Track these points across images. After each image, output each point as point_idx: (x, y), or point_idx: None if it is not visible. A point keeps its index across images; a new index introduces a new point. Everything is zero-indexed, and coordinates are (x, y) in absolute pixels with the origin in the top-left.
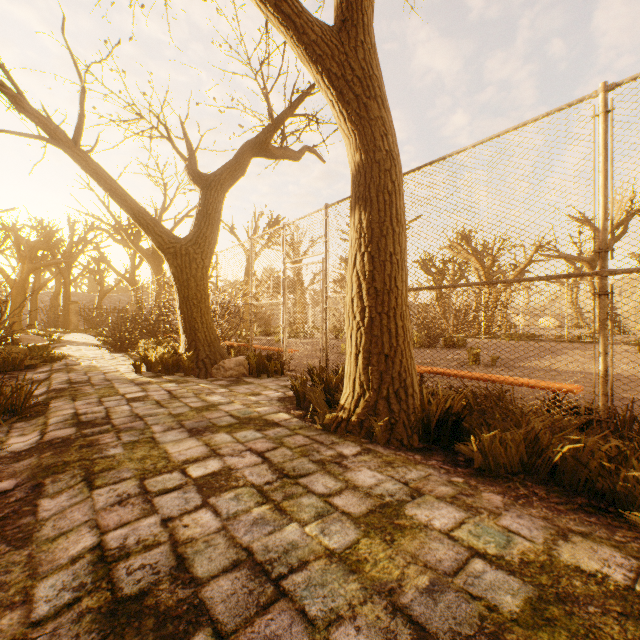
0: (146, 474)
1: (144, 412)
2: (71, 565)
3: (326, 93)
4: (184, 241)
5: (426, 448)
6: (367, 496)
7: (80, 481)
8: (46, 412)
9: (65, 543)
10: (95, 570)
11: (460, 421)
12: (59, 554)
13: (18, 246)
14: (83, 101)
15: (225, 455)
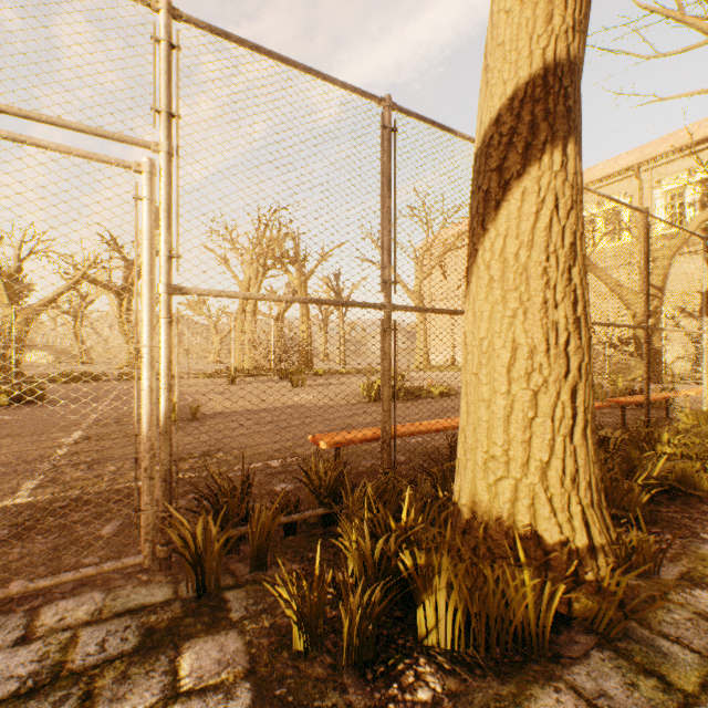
0: None
1: None
2: None
3: None
4: None
5: None
6: None
7: None
8: None
9: None
10: None
11: None
12: None
13: None
14: None
15: None
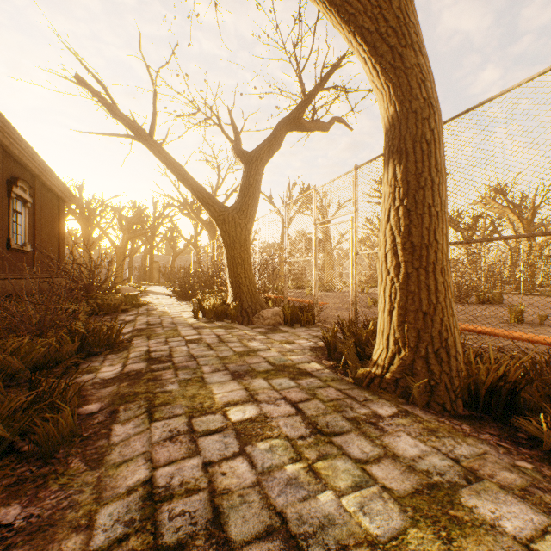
0: (194, 412)
1: (197, 353)
2: (126, 496)
3: (358, 51)
4: (231, 209)
5: (473, 416)
6: (410, 470)
7: (144, 412)
8: (129, 347)
9: (125, 471)
10: (143, 507)
11: (518, 390)
12: (119, 482)
13: (120, 222)
14: (155, 102)
15: (261, 401)
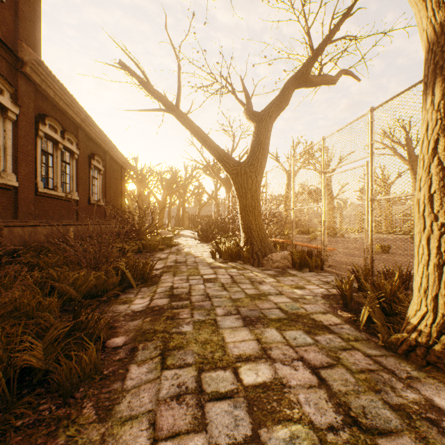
0: (204, 364)
1: (212, 293)
2: None
3: None
4: (243, 164)
5: None
6: None
7: (158, 354)
8: (158, 282)
9: (128, 434)
10: None
11: None
12: None
13: (161, 182)
14: (179, 75)
15: (275, 360)
